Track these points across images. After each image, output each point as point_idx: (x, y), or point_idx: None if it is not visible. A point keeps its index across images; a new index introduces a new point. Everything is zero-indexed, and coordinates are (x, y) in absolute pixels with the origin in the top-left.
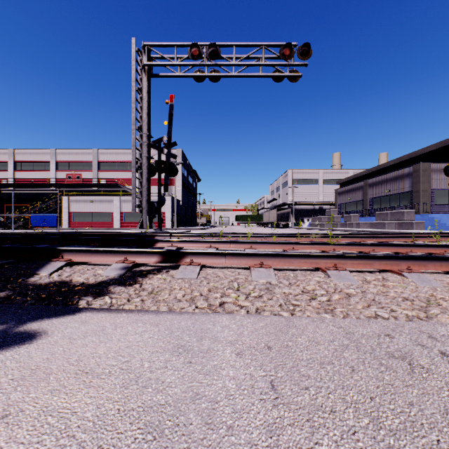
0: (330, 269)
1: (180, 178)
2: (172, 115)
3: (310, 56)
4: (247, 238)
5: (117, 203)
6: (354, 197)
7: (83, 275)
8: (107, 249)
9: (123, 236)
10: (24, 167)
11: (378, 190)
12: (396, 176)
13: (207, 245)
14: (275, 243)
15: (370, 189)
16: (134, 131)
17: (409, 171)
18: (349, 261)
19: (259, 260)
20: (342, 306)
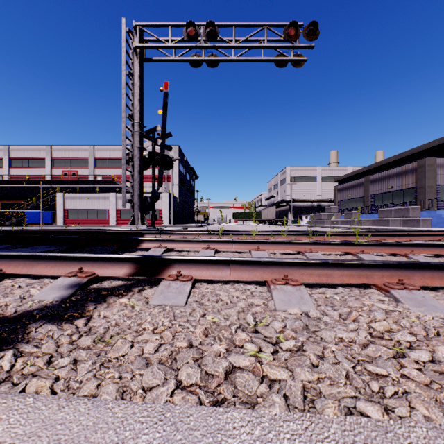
0: (396, 288)
1: (177, 175)
2: (166, 103)
3: (317, 36)
4: (250, 236)
5: (113, 200)
6: (355, 194)
7: (3, 299)
8: (55, 254)
9: (108, 234)
10: (19, 163)
11: (380, 186)
12: (400, 172)
13: (203, 246)
14: (287, 243)
15: (372, 186)
16: (124, 119)
17: (413, 166)
18: (417, 273)
19: (280, 272)
20: None
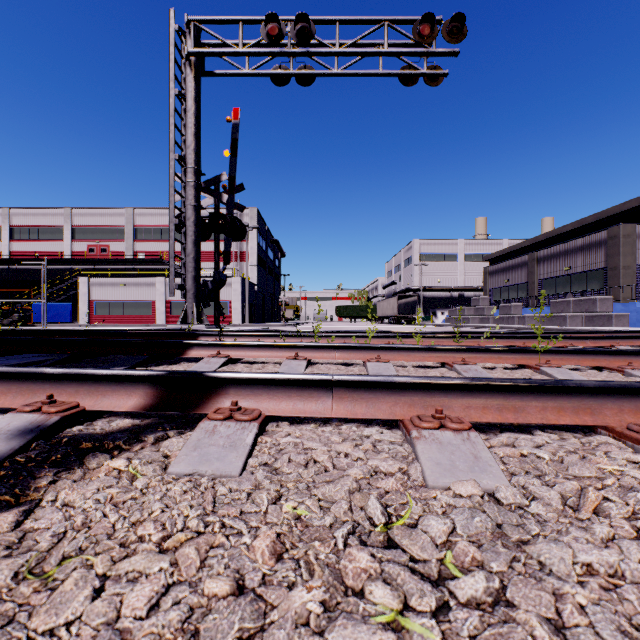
0: None
1: (255, 251)
2: (236, 140)
3: (464, 37)
4: (362, 339)
5: (161, 288)
6: (514, 278)
7: None
8: (8, 370)
9: (142, 336)
10: (24, 234)
11: (552, 267)
12: (581, 246)
13: (289, 354)
14: (425, 350)
15: (539, 266)
16: (172, 163)
17: (601, 238)
18: None
19: (426, 402)
20: None
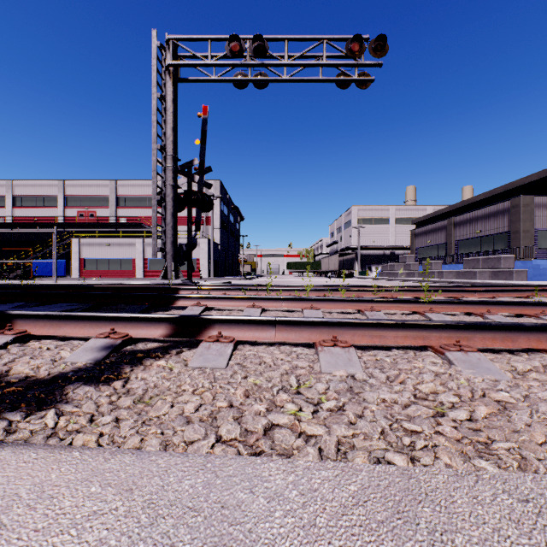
0: (451, 350)
1: (219, 216)
2: (205, 132)
3: (386, 52)
4: (304, 292)
5: (140, 247)
6: (435, 239)
7: (33, 361)
8: (85, 314)
9: (136, 290)
10: (25, 202)
11: (466, 230)
12: (489, 213)
13: (248, 304)
14: (346, 301)
15: (456, 230)
16: (155, 151)
17: (506, 206)
18: (478, 334)
19: (329, 333)
20: (504, 434)
